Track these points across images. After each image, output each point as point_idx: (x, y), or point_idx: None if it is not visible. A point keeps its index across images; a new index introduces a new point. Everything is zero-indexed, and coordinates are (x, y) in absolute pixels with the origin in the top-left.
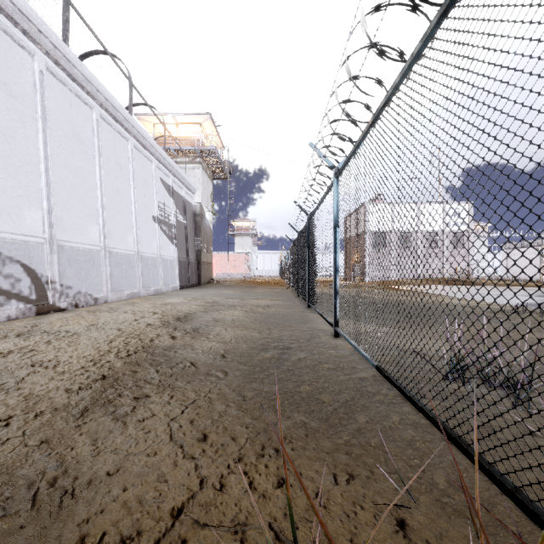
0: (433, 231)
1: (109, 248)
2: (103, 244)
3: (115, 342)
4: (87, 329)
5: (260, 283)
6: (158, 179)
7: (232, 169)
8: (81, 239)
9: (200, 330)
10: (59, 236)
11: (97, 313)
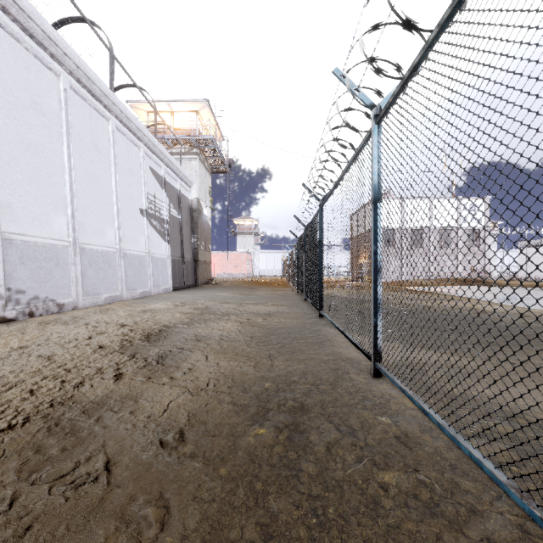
0: (447, 228)
1: (80, 244)
2: (72, 239)
3: (16, 388)
4: (5, 356)
5: (262, 283)
6: (147, 168)
7: (232, 162)
8: (40, 232)
9: (167, 359)
10: (7, 227)
11: (49, 325)
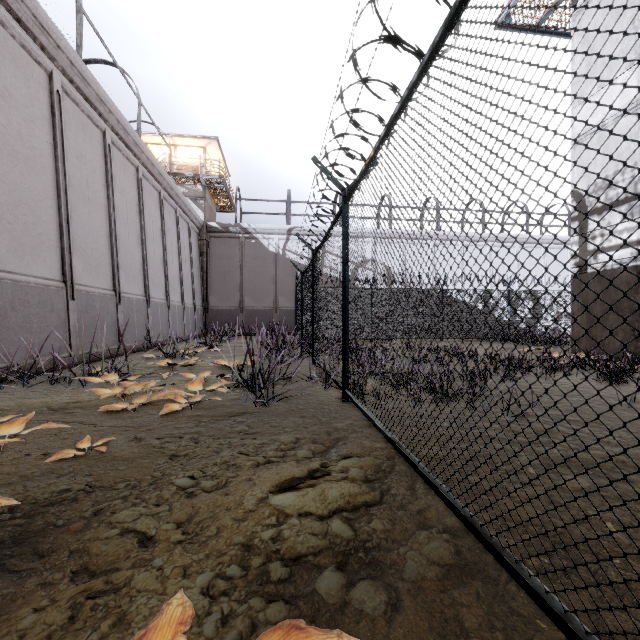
0: None
1: None
2: None
3: None
4: None
5: None
6: None
7: None
8: None
9: None
10: None
11: None
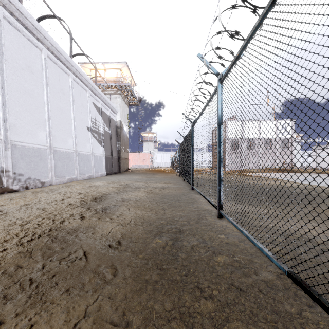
0: (269, 138)
1: (54, 147)
2: (49, 144)
3: (30, 223)
4: (19, 209)
5: (158, 171)
6: (91, 103)
7: (141, 99)
8: (31, 140)
9: (107, 210)
10: (13, 138)
11: (38, 193)
